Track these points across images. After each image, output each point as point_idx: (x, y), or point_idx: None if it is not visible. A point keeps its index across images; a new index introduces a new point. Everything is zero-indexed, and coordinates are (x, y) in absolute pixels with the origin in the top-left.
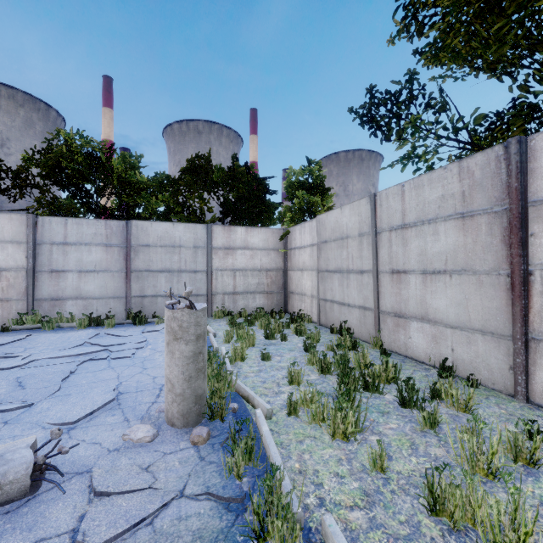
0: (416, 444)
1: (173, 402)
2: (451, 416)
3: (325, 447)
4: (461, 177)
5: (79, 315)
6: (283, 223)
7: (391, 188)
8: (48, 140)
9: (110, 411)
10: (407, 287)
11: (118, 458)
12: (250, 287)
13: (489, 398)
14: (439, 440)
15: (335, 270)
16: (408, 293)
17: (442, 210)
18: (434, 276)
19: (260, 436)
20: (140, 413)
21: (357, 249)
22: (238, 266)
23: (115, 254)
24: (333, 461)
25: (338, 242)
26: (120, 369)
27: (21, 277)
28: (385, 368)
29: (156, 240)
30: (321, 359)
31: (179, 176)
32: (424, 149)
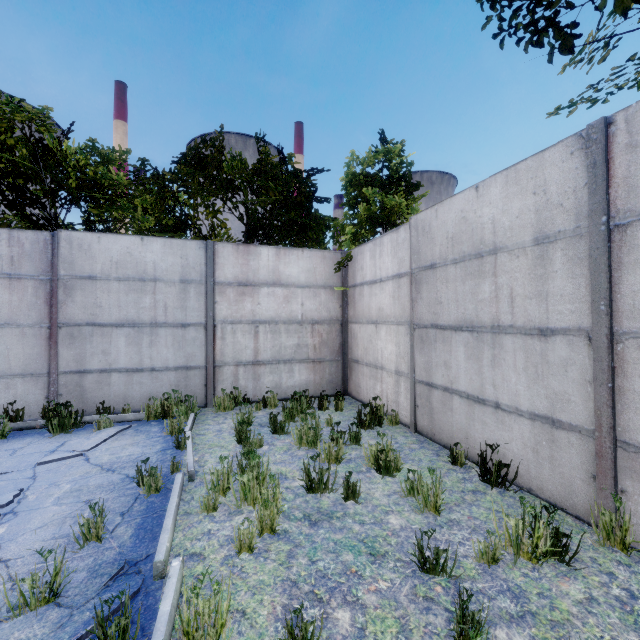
0: None
1: None
2: None
3: None
4: None
5: None
6: (340, 245)
7: None
8: None
9: None
10: None
11: None
12: (284, 351)
13: None
14: None
15: (458, 324)
16: None
17: None
18: None
19: None
20: None
21: (529, 277)
22: (263, 316)
23: (29, 292)
24: None
25: (466, 264)
26: None
27: None
28: None
29: (108, 268)
30: None
31: (170, 169)
32: None
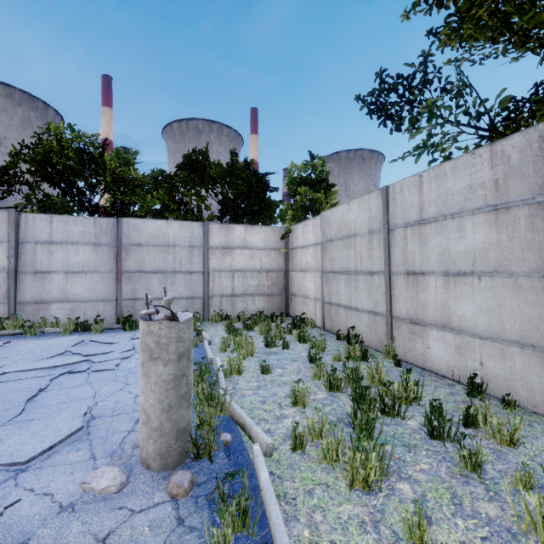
0: (458, 496)
1: (148, 438)
2: (493, 451)
3: (341, 501)
4: (493, 163)
5: (65, 319)
6: (285, 221)
7: (406, 179)
8: (38, 134)
9: (76, 443)
10: (425, 290)
11: (67, 523)
12: (250, 289)
13: (533, 425)
14: (486, 490)
15: (341, 271)
16: (426, 297)
17: (469, 203)
18: (459, 278)
19: (258, 483)
20: (111, 447)
21: (366, 248)
22: (237, 267)
23: (105, 253)
24: (354, 526)
25: (344, 240)
26: (99, 385)
27: (2, 279)
28: (405, 386)
29: (149, 239)
30: (330, 374)
31: (175, 172)
32: (441, 137)
